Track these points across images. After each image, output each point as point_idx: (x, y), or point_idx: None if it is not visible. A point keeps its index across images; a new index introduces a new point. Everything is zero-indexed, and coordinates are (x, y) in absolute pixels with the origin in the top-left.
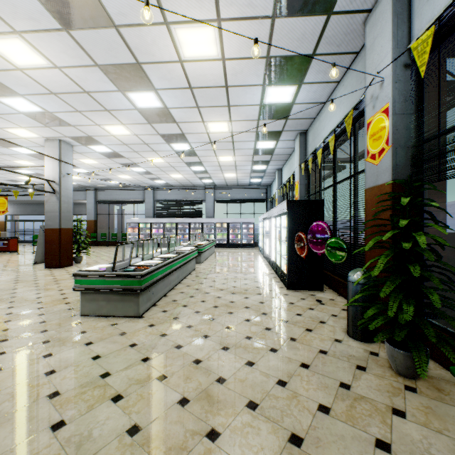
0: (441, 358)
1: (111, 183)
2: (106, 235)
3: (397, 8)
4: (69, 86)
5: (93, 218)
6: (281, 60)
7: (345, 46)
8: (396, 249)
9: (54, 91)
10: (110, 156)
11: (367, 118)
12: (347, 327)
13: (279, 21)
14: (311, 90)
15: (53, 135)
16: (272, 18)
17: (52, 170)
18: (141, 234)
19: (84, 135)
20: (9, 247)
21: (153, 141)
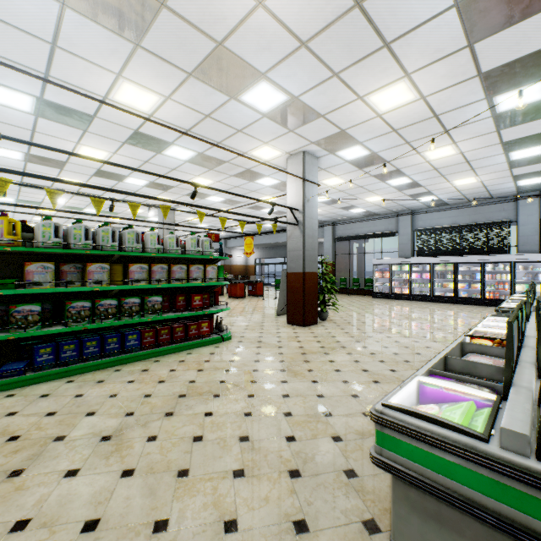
0: None
1: (352, 213)
2: (345, 281)
3: None
4: (329, 3)
5: (330, 259)
6: None
7: None
8: None
9: (304, 36)
10: (363, 165)
11: None
12: None
13: None
14: None
15: (296, 145)
16: None
17: (295, 194)
18: (393, 280)
19: (334, 131)
20: (256, 290)
21: (453, 104)
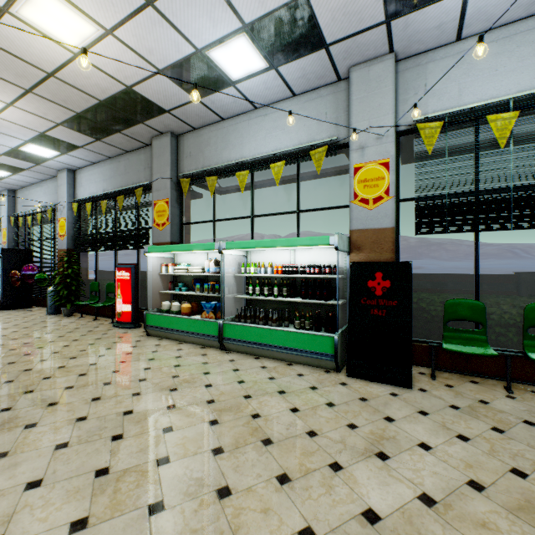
0: (83, 311)
1: None
2: None
3: (70, 181)
4: None
5: None
6: (3, 164)
7: (48, 173)
8: (65, 275)
9: None
10: None
11: (59, 217)
12: (47, 312)
13: (5, 156)
14: (24, 177)
15: None
16: (1, 155)
17: None
18: None
19: None
20: None
21: None
